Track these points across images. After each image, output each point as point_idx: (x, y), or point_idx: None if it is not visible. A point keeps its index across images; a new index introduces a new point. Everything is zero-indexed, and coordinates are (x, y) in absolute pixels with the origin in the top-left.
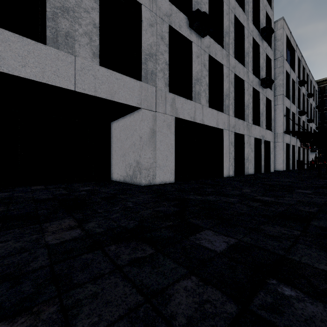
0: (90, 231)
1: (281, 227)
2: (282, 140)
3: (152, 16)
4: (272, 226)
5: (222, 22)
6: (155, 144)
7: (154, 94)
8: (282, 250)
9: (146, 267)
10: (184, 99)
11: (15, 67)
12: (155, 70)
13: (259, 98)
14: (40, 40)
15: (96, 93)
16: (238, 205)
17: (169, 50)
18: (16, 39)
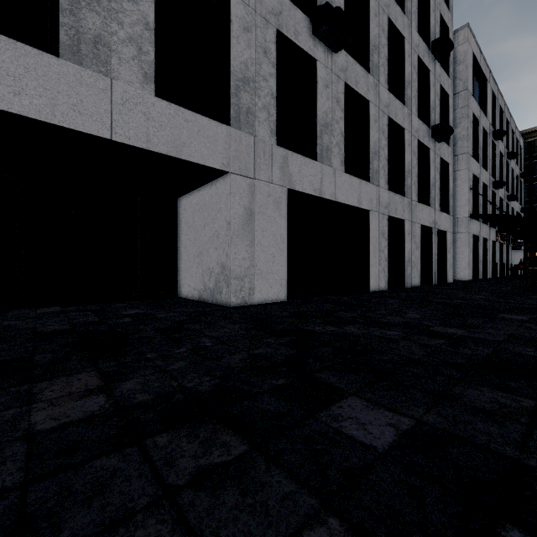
0: (124, 400)
1: (494, 391)
2: (467, 230)
3: (248, 13)
4: (475, 388)
5: (367, 28)
6: (253, 235)
7: (251, 148)
8: (511, 446)
9: (229, 493)
10: (303, 159)
11: (0, 95)
12: (253, 107)
13: (429, 158)
14: (49, 49)
15: (149, 144)
16: (404, 343)
17: (277, 74)
18: (3, 45)
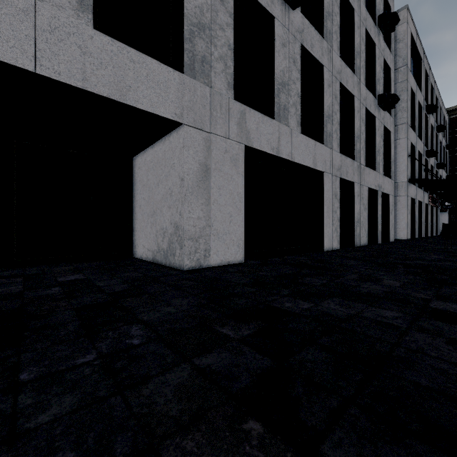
0: None
1: None
2: (406, 193)
3: None
4: None
5: None
6: (208, 192)
7: (206, 100)
8: None
9: None
10: (260, 116)
11: None
12: (208, 56)
13: (375, 126)
14: None
15: (86, 83)
16: (422, 337)
17: (234, 27)
18: None
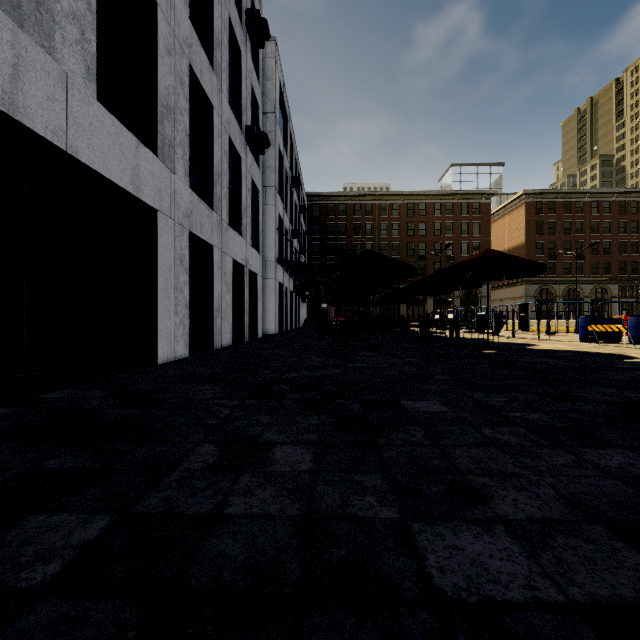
0: None
1: None
2: (275, 276)
3: None
4: None
5: None
6: None
7: None
8: None
9: None
10: None
11: None
12: None
13: (241, 172)
14: None
15: None
16: None
17: None
18: None
